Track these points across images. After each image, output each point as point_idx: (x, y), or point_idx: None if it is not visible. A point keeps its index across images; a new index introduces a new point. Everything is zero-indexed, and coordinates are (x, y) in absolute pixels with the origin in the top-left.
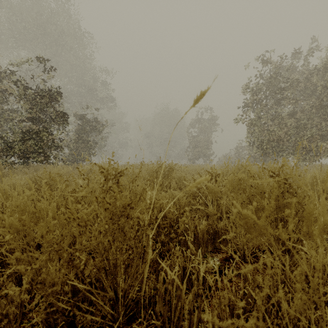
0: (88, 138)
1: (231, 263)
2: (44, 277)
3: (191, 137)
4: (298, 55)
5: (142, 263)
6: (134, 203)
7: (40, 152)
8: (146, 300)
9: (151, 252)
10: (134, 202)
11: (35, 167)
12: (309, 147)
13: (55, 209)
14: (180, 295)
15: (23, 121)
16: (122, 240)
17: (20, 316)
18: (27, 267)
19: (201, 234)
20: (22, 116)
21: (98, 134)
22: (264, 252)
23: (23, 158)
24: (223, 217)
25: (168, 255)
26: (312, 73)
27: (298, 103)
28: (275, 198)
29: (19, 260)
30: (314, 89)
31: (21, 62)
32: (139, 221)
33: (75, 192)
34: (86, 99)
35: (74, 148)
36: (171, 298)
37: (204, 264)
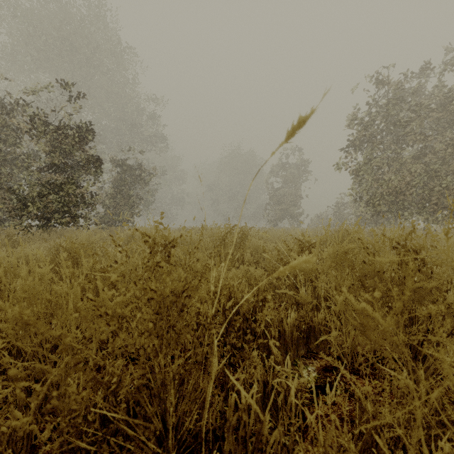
0: (130, 192)
1: (333, 375)
2: (56, 404)
3: (272, 190)
4: (425, 72)
5: (203, 375)
6: (191, 289)
7: (65, 212)
8: (209, 433)
9: (217, 363)
10: (191, 288)
11: (58, 232)
12: (443, 204)
13: (79, 296)
14: (260, 429)
15: (42, 169)
16: (174, 343)
17: (28, 451)
18: (34, 384)
19: (289, 332)
20: (41, 162)
21: (143, 186)
22: (385, 362)
23: (43, 219)
24: (320, 304)
25: (242, 366)
26: (447, 96)
27: (425, 140)
28: (401, 281)
29: (17, 380)
30: (450, 120)
31: (39, 88)
32: (199, 311)
33: (107, 271)
34: (128, 138)
35: (110, 205)
36: (247, 432)
37: (295, 379)
